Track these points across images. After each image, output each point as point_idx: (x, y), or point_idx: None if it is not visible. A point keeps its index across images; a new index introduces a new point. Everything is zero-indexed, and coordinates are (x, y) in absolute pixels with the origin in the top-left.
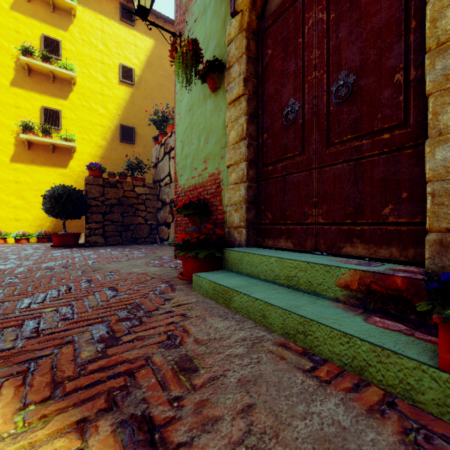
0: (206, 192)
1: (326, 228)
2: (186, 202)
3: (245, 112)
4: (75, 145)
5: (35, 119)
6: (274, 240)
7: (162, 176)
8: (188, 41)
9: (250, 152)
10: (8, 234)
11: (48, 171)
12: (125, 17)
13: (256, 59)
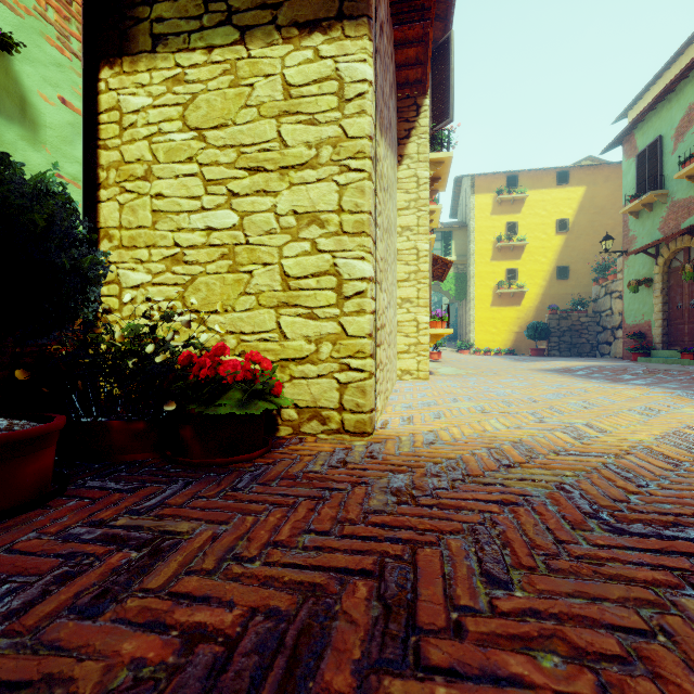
0: (643, 328)
1: (689, 343)
2: (632, 333)
3: (661, 302)
4: (528, 290)
5: (502, 278)
6: (673, 347)
7: (603, 309)
8: (635, 283)
9: (664, 316)
10: (491, 350)
11: (509, 309)
12: (560, 181)
13: (667, 282)
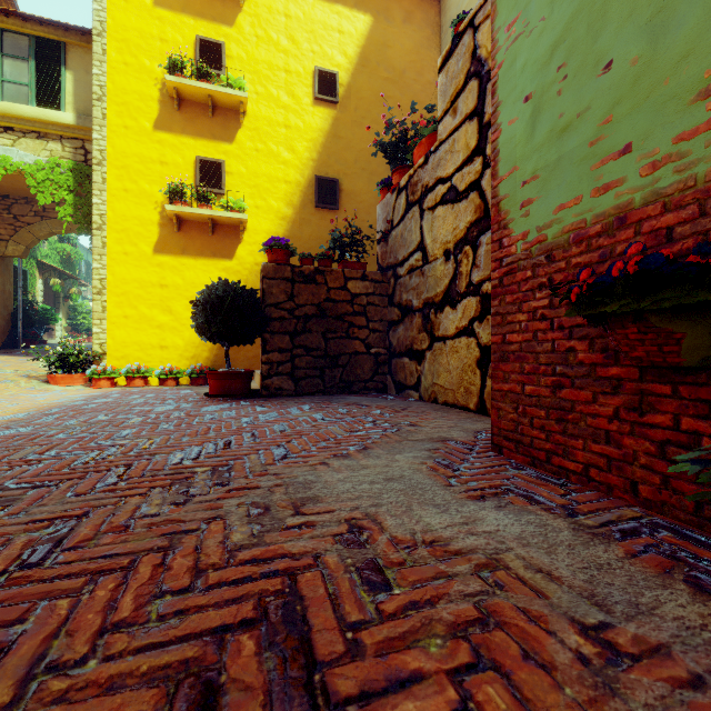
0: None
1: None
2: (628, 266)
3: None
4: (245, 217)
5: (187, 181)
6: None
7: (402, 254)
8: None
9: None
10: (149, 371)
11: (205, 265)
12: None
13: None
